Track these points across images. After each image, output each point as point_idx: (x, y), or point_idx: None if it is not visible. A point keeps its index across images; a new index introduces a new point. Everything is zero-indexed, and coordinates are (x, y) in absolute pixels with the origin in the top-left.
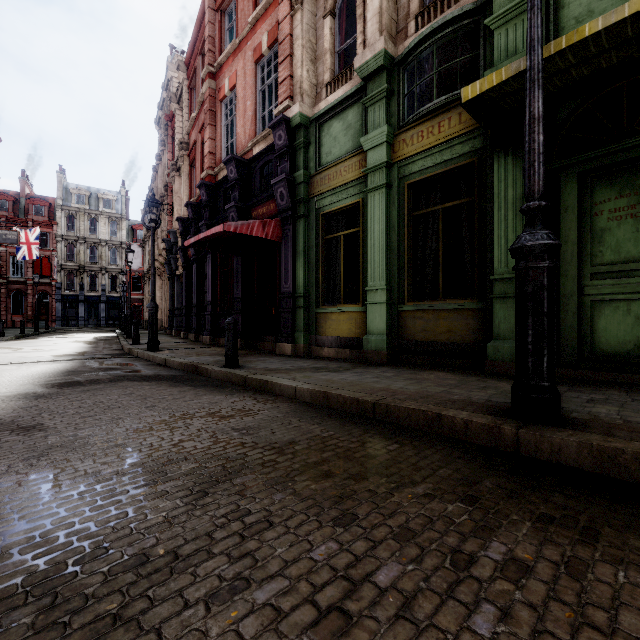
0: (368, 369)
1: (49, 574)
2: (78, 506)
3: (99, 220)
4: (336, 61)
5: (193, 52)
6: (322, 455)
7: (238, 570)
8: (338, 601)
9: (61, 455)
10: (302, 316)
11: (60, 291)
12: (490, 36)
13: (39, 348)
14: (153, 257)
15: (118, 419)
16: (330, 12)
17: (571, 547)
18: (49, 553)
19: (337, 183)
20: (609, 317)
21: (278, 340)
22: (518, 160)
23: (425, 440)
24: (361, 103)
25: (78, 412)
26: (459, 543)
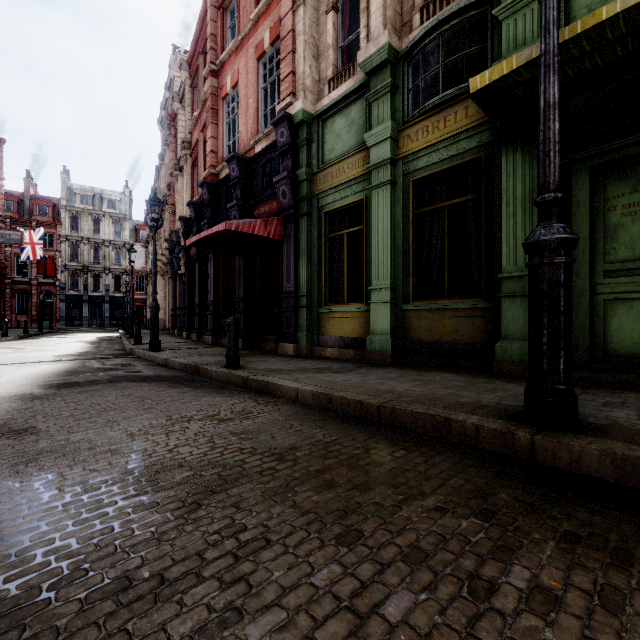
0: (372, 370)
1: (20, 601)
2: (61, 519)
3: (103, 220)
4: (339, 57)
5: (195, 51)
6: (324, 462)
7: (230, 598)
8: (342, 639)
9: (50, 461)
10: (304, 316)
11: (64, 291)
12: (498, 27)
13: (41, 348)
14: (154, 256)
15: (113, 422)
16: (333, 7)
17: (603, 573)
18: (23, 575)
19: (340, 180)
20: (623, 316)
21: (280, 340)
22: (527, 154)
23: (433, 446)
24: (365, 99)
25: (73, 414)
26: (477, 567)
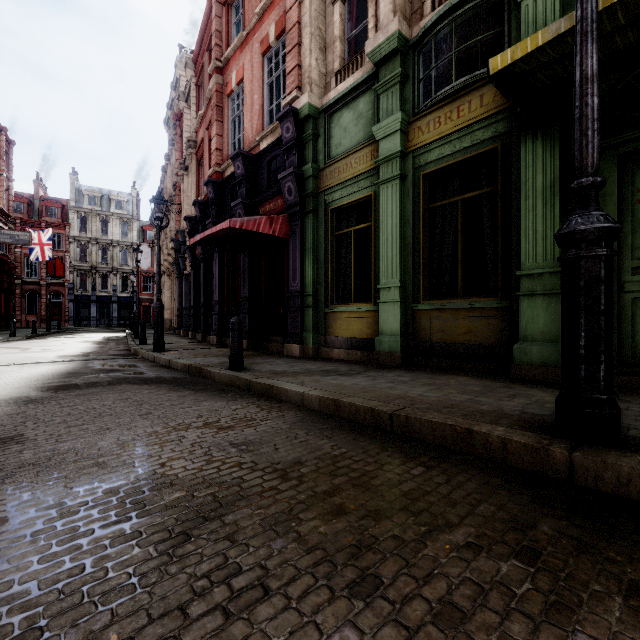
0: (381, 372)
1: None
2: (26, 554)
3: (110, 221)
4: (346, 48)
5: (200, 48)
6: (333, 481)
7: None
8: None
9: (30, 476)
10: (311, 316)
11: (73, 291)
12: (516, 9)
13: (46, 348)
14: (158, 255)
15: (106, 430)
16: None
17: None
18: None
19: (347, 176)
20: None
21: (286, 341)
22: (548, 143)
23: (454, 461)
24: (373, 91)
25: (65, 420)
26: (529, 635)
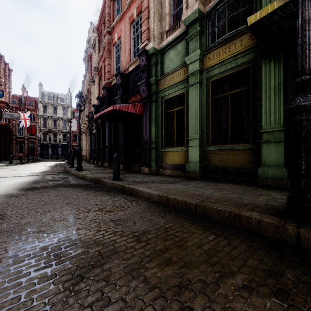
0: (189, 182)
1: None
2: None
3: (58, 108)
4: (172, 19)
5: (100, 22)
6: (165, 243)
7: None
8: None
9: (3, 238)
10: (154, 153)
11: (40, 141)
12: None
13: (26, 169)
14: (79, 123)
15: (47, 212)
16: None
17: None
18: None
19: (172, 83)
20: None
21: (141, 165)
22: (277, 63)
23: (231, 232)
24: (185, 40)
25: (28, 206)
26: None
